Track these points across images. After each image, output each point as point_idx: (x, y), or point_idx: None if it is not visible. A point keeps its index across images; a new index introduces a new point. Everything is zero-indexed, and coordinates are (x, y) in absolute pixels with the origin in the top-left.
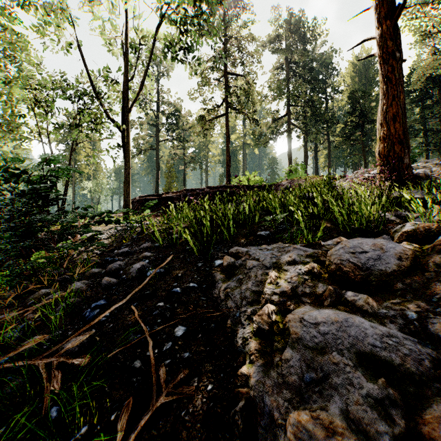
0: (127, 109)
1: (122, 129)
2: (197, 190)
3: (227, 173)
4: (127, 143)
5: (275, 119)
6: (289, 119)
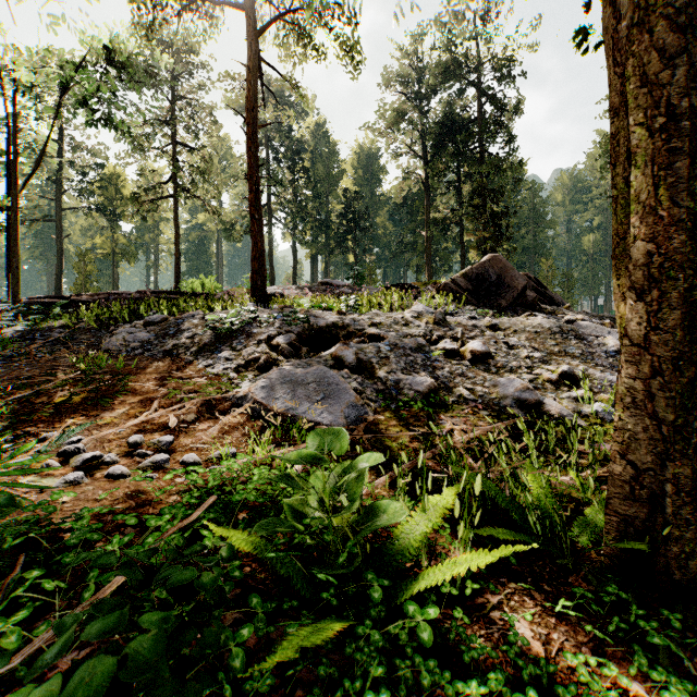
0: (16, 187)
1: (7, 208)
2: (124, 294)
3: (175, 275)
4: (17, 230)
5: None
6: (270, 211)
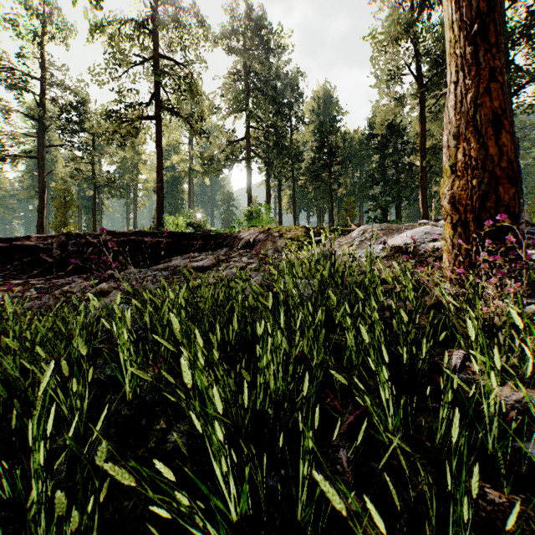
0: None
1: None
2: (88, 236)
3: (157, 209)
4: None
5: (231, 141)
6: (248, 144)
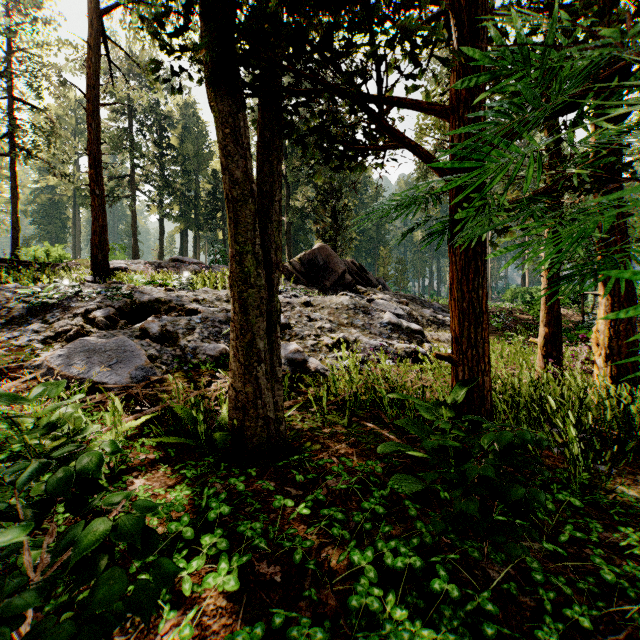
0: None
1: None
2: None
3: (13, 240)
4: None
5: (114, 177)
6: (133, 182)
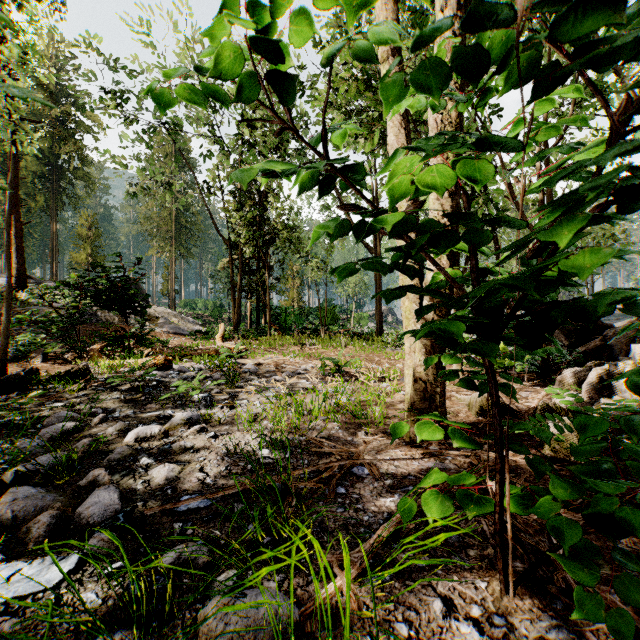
0: None
1: None
2: None
3: None
4: None
5: None
6: None
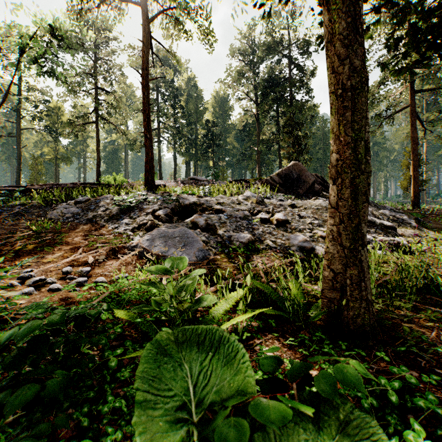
0: None
1: None
2: (62, 184)
3: (97, 172)
4: None
5: None
6: (159, 132)
